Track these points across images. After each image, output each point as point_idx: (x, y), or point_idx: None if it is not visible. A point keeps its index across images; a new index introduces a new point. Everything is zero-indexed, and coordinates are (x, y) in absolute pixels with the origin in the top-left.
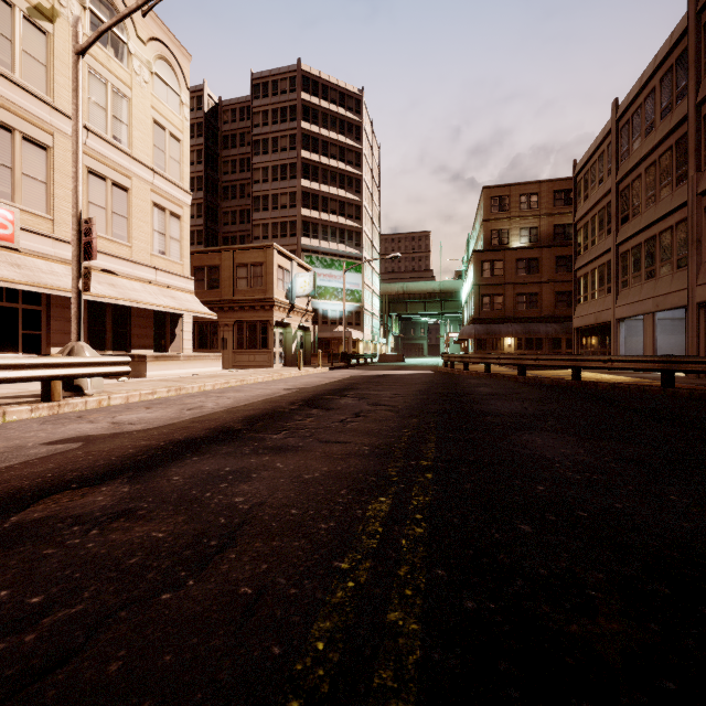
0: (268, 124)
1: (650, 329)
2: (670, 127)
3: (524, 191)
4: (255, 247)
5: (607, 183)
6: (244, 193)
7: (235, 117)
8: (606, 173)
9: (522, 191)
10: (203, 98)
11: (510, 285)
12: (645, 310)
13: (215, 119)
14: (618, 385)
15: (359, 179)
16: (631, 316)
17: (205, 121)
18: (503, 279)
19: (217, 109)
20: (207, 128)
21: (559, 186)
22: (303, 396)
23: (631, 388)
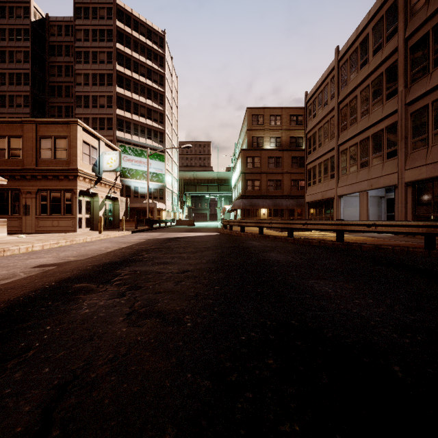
0: (89, 40)
1: (365, 202)
2: (382, 59)
3: (272, 113)
4: (58, 122)
5: (330, 104)
6: (69, 93)
7: (61, 32)
8: (329, 98)
9: (271, 113)
10: (30, 9)
11: (264, 173)
12: (362, 189)
13: (42, 30)
14: (382, 247)
15: (162, 94)
16: (350, 193)
17: (32, 29)
18: (260, 170)
19: (45, 23)
20: (34, 35)
21: (293, 112)
22: (35, 287)
23: (395, 250)
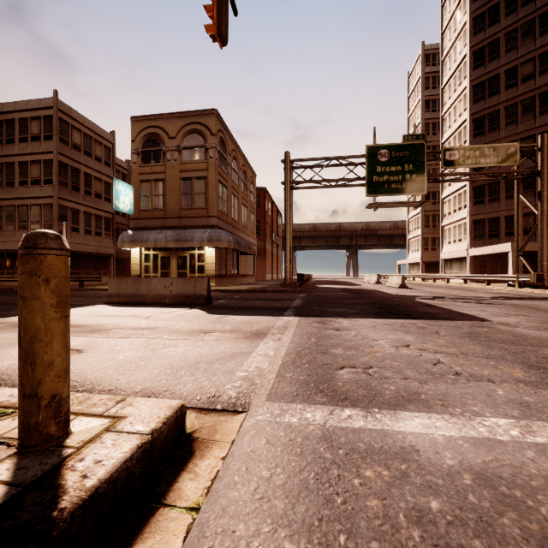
0: None
1: None
2: None
3: None
4: None
5: None
6: None
7: None
8: None
9: None
10: None
11: None
12: None
13: None
14: None
15: None
16: None
17: None
18: None
19: None
20: None
21: None
22: None
23: None
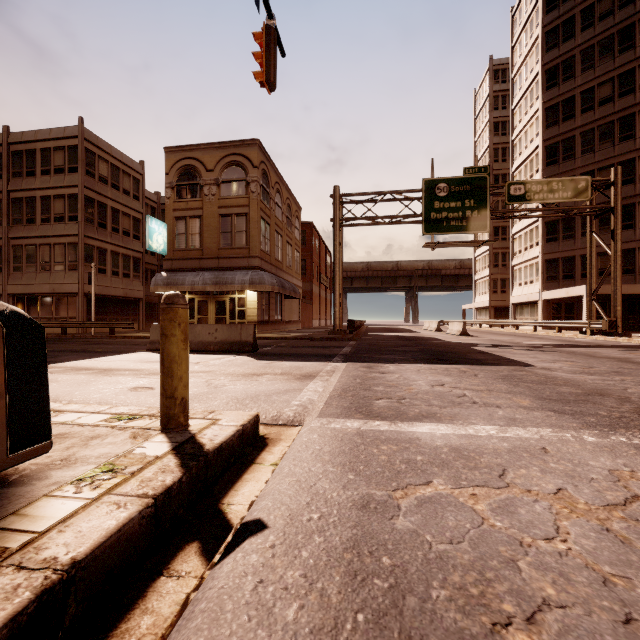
0: None
1: None
2: None
3: None
4: None
5: None
6: None
7: None
8: None
9: None
10: None
11: None
12: None
13: None
14: None
15: None
16: None
17: None
18: None
19: None
20: None
21: None
22: None
23: None
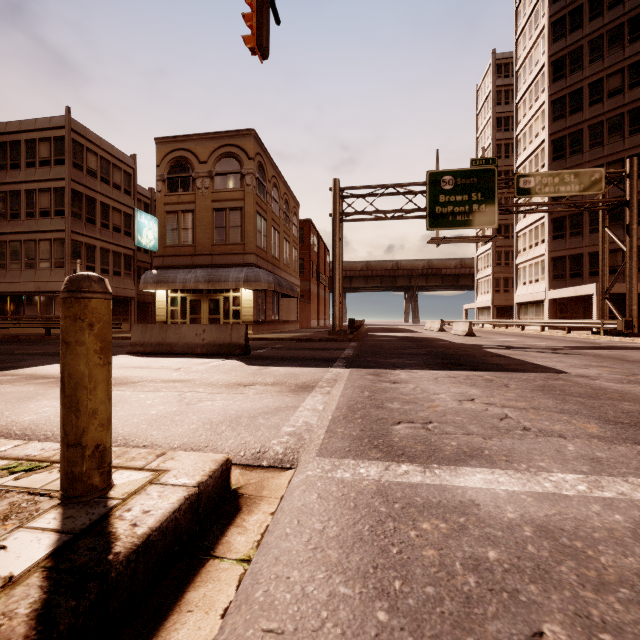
0: None
1: None
2: None
3: None
4: None
5: None
6: None
7: None
8: None
9: None
10: None
11: None
12: None
13: None
14: None
15: None
16: None
17: None
18: None
19: None
20: None
21: None
22: None
23: None
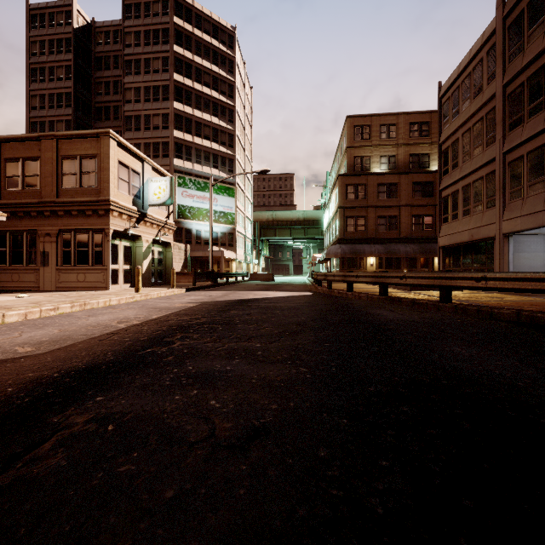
0: (140, 44)
1: None
2: None
3: (384, 121)
4: (85, 135)
5: (487, 91)
6: (118, 115)
7: (109, 39)
8: (485, 82)
9: (382, 121)
10: (72, 13)
11: (372, 207)
12: None
13: (87, 39)
14: None
15: (231, 109)
16: (530, 228)
17: (74, 37)
18: (366, 202)
19: (90, 30)
20: (77, 45)
21: (415, 119)
22: None
23: None
